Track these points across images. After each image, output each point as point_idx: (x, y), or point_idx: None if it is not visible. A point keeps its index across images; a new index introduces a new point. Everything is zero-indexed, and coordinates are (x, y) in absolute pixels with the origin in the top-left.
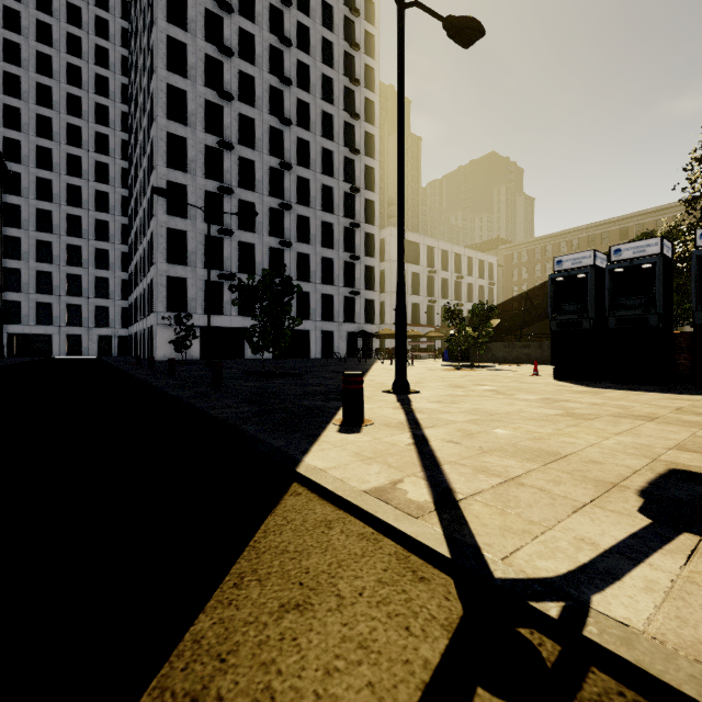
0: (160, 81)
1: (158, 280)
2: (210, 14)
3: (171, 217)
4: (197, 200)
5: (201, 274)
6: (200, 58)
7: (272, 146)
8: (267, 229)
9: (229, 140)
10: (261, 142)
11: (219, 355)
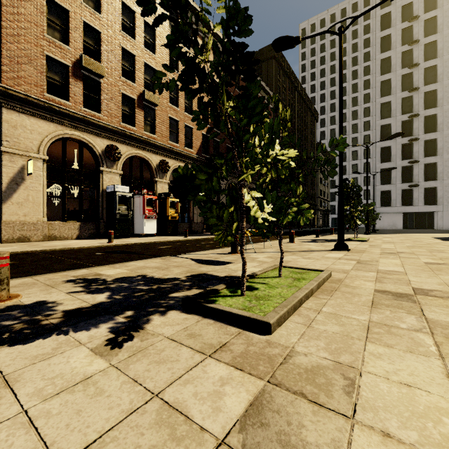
0: (377, 105)
1: (376, 193)
2: (404, 53)
3: (382, 164)
4: (396, 150)
5: (398, 187)
6: (398, 80)
7: None
8: (446, 151)
9: (417, 111)
10: (442, 100)
11: (415, 227)
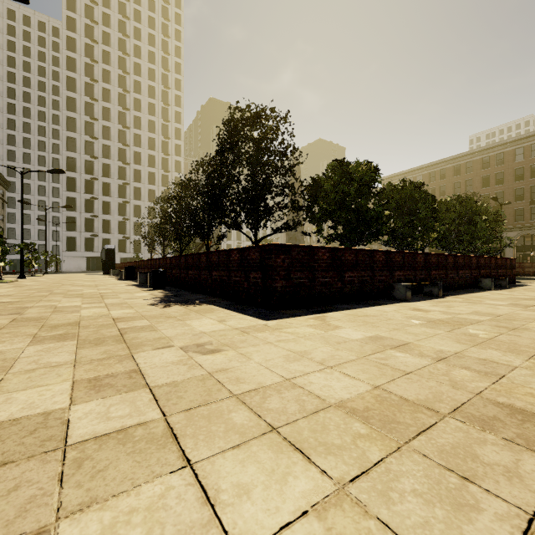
0: (64, 156)
1: (63, 238)
2: (88, 122)
3: (69, 212)
4: (81, 203)
5: (83, 235)
6: (82, 143)
7: (120, 175)
8: (117, 213)
9: (97, 176)
10: (114, 174)
11: (97, 269)
